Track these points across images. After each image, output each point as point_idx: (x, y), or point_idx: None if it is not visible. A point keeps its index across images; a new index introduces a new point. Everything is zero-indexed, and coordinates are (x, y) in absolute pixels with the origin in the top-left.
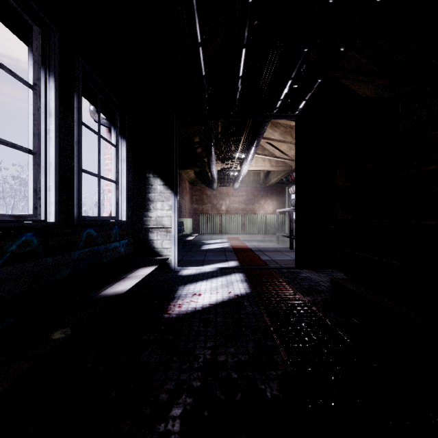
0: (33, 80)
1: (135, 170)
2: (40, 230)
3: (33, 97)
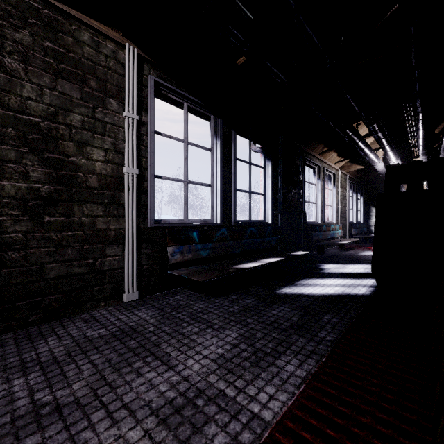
0: (352, 195)
1: (365, 205)
2: (358, 224)
3: (352, 199)
